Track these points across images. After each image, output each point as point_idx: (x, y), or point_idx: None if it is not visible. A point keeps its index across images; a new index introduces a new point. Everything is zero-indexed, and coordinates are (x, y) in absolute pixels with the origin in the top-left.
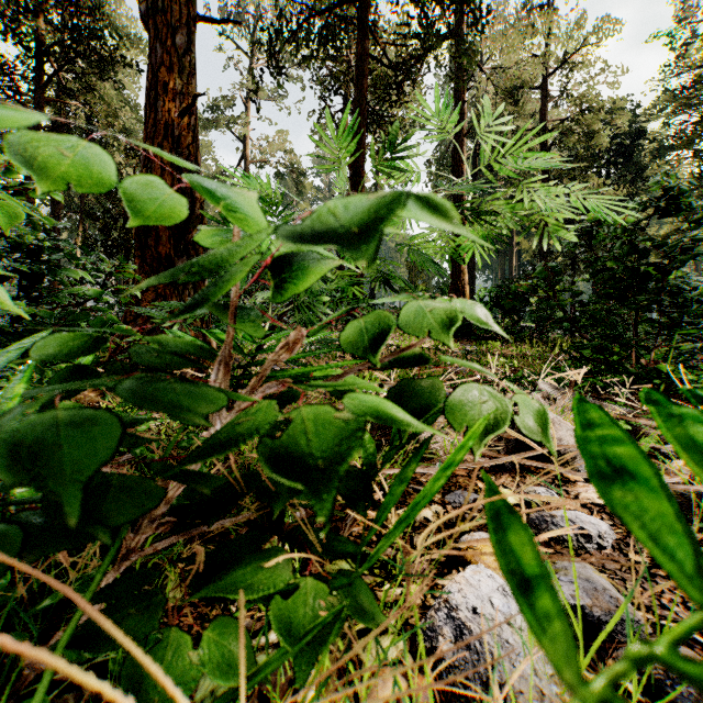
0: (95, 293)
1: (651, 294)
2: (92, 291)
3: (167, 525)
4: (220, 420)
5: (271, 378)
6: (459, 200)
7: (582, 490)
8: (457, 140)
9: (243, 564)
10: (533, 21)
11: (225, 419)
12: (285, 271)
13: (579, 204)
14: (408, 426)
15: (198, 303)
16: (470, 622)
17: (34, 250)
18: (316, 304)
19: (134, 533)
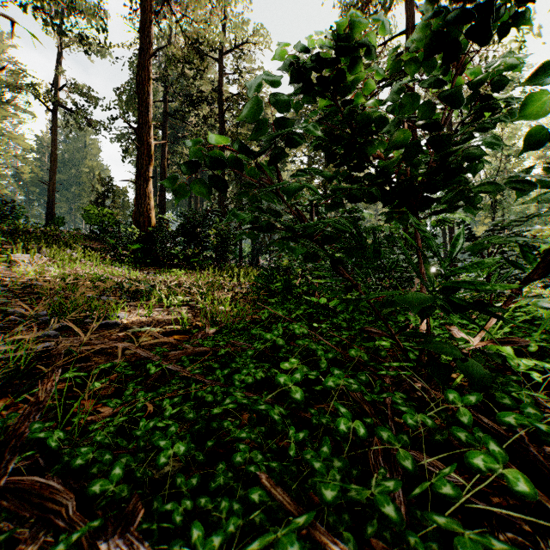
0: None
1: None
2: None
3: None
4: None
5: None
6: (144, 120)
7: None
8: (142, 55)
9: None
10: None
11: None
12: None
13: None
14: None
15: None
16: None
17: None
18: None
19: None
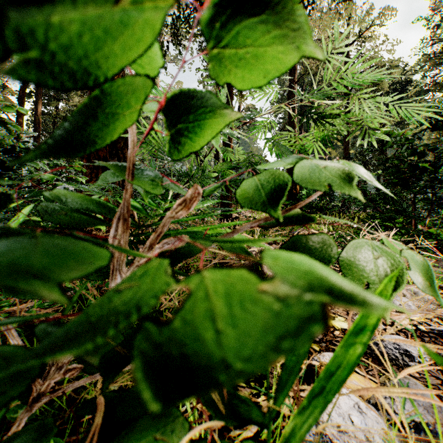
0: (49, 178)
1: (425, 182)
2: (47, 176)
3: (75, 370)
4: (122, 274)
5: (171, 235)
6: (292, 124)
7: (396, 318)
8: (291, 86)
9: (140, 428)
10: (340, 10)
11: (127, 273)
12: (184, 123)
13: (394, 112)
14: (368, 300)
15: (84, 145)
16: (336, 438)
17: (6, 148)
18: (206, 180)
19: (44, 378)
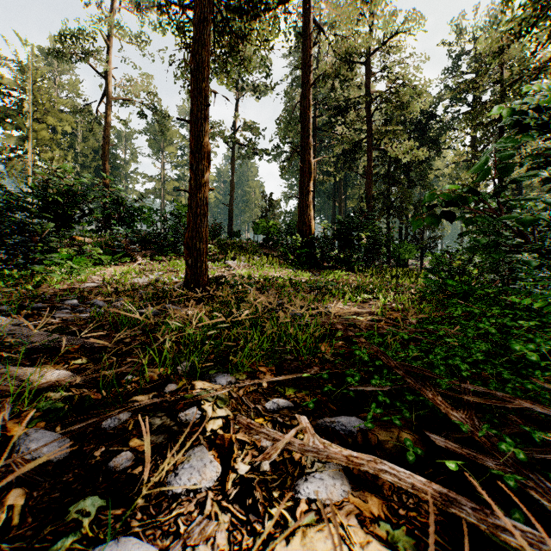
0: None
1: None
2: None
3: None
4: None
5: None
6: (306, 143)
7: None
8: (304, 88)
9: None
10: None
11: None
12: None
13: None
14: None
15: None
16: None
17: None
18: None
19: None
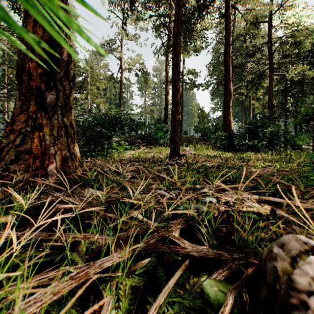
0: None
1: None
2: None
3: None
4: None
5: None
6: (228, 79)
7: None
8: (227, 47)
9: None
10: None
11: None
12: None
13: None
14: None
15: None
16: None
17: None
18: None
19: None
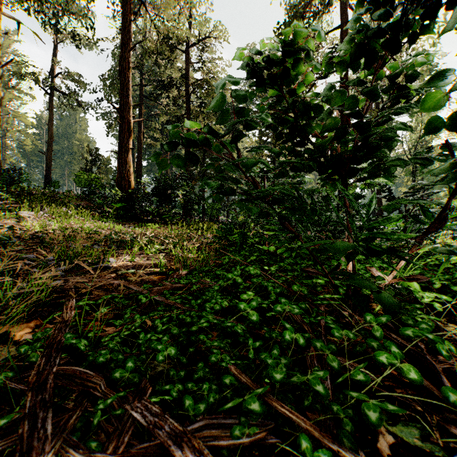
0: None
1: None
2: None
3: None
4: None
5: None
6: (125, 102)
7: None
8: (123, 49)
9: None
10: None
11: None
12: None
13: None
14: None
15: None
16: None
17: None
18: None
19: None
